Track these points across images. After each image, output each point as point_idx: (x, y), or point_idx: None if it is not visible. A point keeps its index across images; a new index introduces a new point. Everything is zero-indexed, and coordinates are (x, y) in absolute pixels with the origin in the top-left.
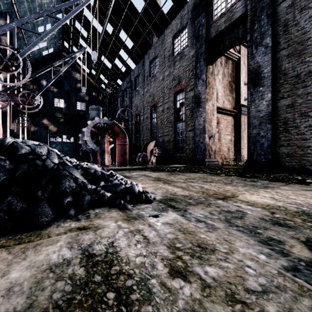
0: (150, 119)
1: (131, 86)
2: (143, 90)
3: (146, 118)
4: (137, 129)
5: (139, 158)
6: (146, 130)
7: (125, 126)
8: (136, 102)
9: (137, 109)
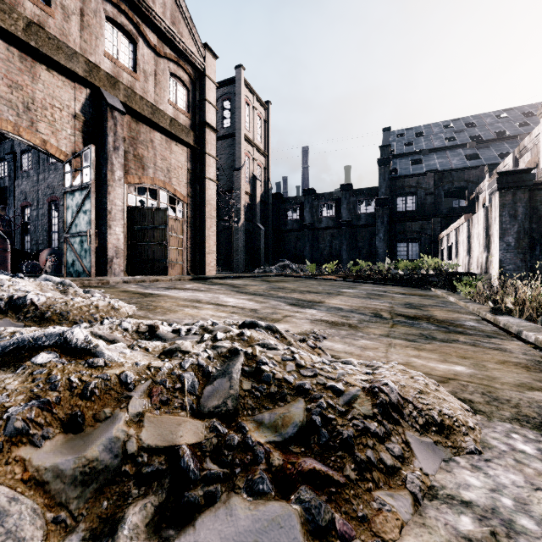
0: (48, 217)
1: (14, 160)
2: (36, 175)
3: (43, 216)
4: (26, 228)
5: (27, 267)
6: (42, 232)
7: (5, 228)
8: (25, 188)
9: (26, 198)
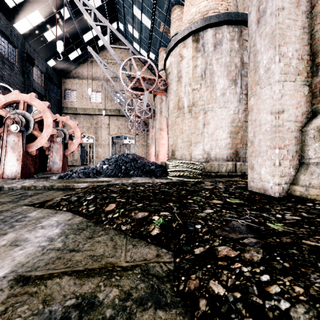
0: None
1: None
2: None
3: None
4: None
5: None
6: None
7: None
8: None
9: None
